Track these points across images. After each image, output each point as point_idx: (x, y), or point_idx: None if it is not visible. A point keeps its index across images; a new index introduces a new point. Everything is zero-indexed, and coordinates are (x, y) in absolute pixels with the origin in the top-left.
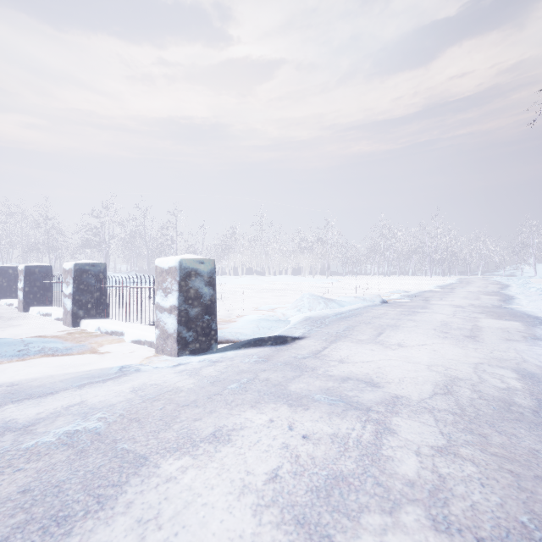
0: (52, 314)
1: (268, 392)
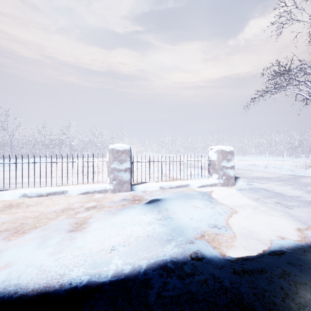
0: (68, 191)
1: (290, 179)
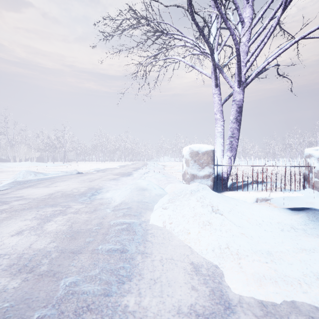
0: None
1: None
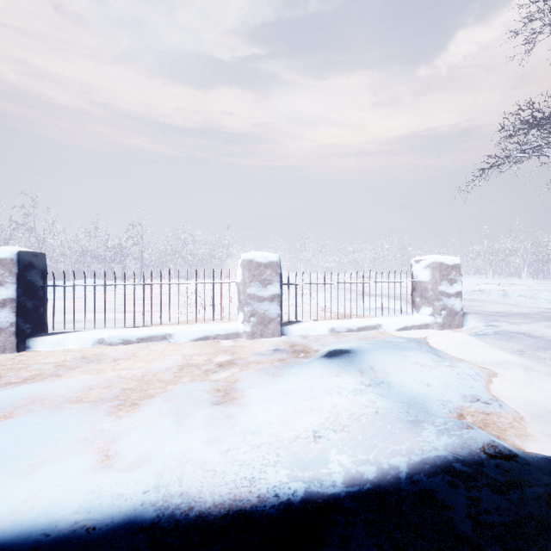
0: (173, 335)
1: None
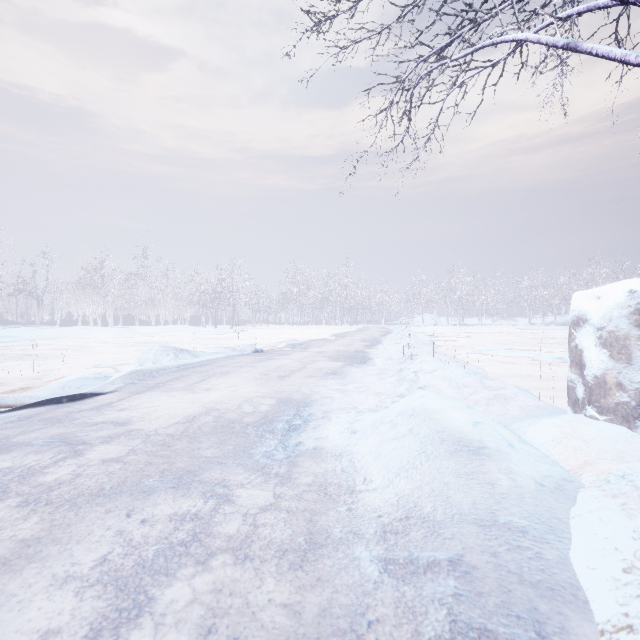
0: None
1: None
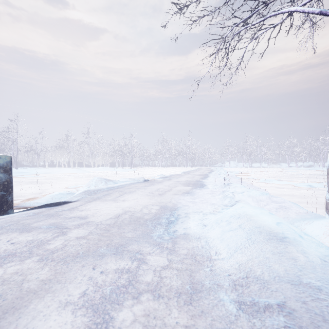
0: None
1: (14, 228)
